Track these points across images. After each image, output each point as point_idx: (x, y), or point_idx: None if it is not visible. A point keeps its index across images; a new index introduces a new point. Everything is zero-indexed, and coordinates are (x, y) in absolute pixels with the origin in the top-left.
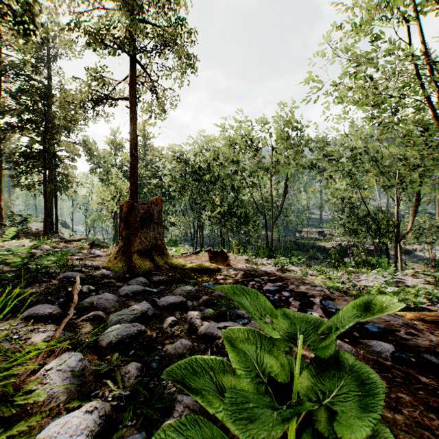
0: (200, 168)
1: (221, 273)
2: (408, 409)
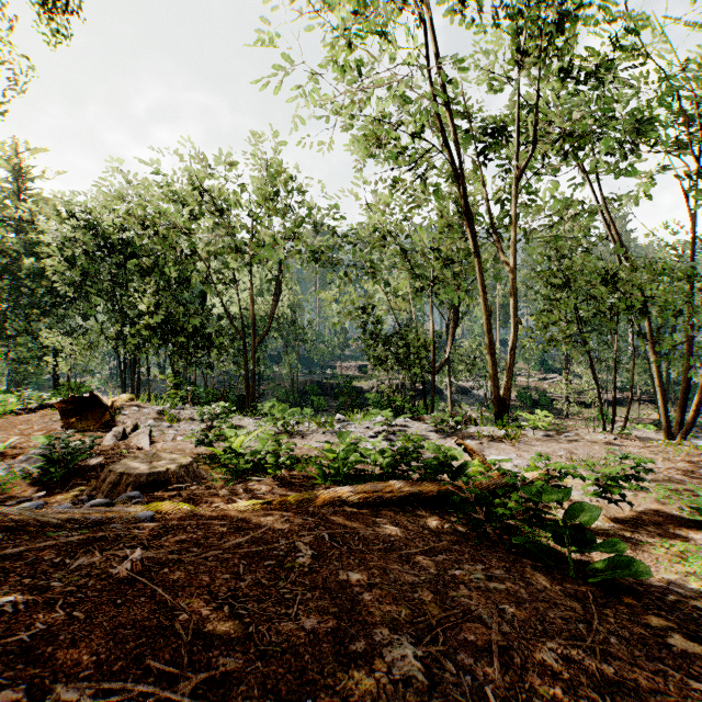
0: (127, 242)
1: None
2: None
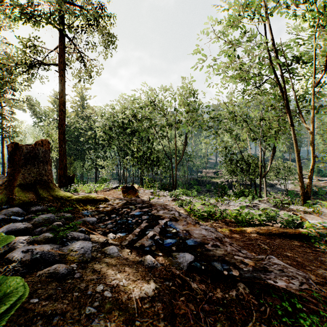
0: (124, 123)
1: (106, 202)
2: (143, 320)
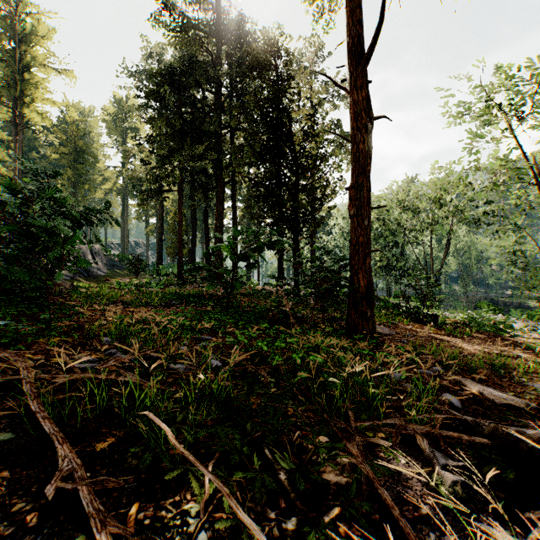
0: None
1: None
2: None
